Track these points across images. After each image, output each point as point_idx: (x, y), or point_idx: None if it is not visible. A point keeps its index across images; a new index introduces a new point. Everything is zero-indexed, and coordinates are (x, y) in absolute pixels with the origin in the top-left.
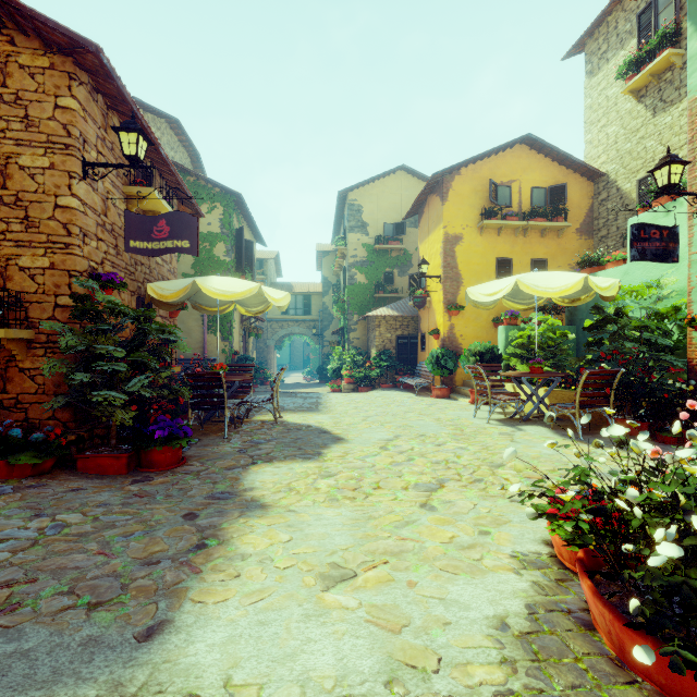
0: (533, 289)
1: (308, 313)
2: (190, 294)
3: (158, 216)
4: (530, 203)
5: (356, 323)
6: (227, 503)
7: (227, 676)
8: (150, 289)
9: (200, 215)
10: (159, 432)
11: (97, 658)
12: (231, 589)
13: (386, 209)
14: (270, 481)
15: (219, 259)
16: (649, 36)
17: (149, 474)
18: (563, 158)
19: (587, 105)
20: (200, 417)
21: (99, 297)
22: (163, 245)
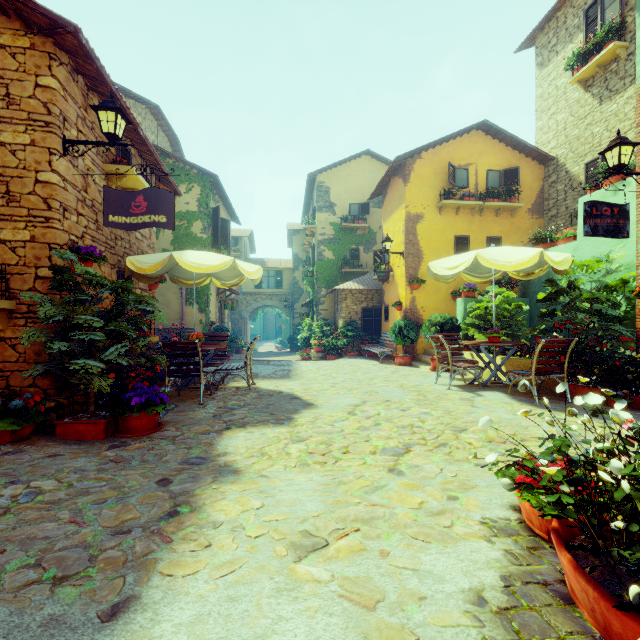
0: (491, 262)
1: (280, 286)
2: (168, 268)
3: (136, 192)
4: (486, 184)
5: (324, 296)
6: (200, 469)
7: None
8: (129, 262)
9: (178, 193)
10: (136, 399)
11: None
12: (201, 561)
13: (352, 191)
14: (243, 446)
15: (196, 236)
16: (596, 30)
17: (126, 439)
18: (516, 143)
19: (538, 94)
20: (177, 384)
21: (77, 269)
22: (141, 220)
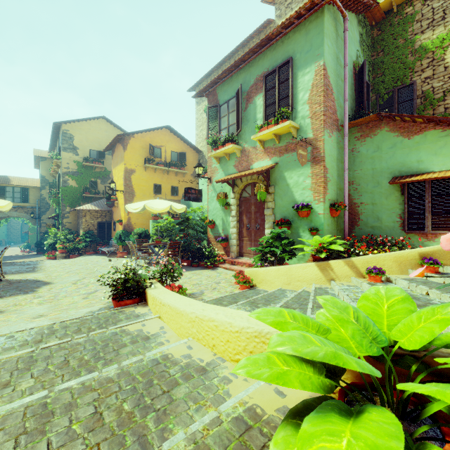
0: (151, 209)
1: (26, 201)
2: None
3: None
4: (171, 158)
5: (69, 213)
6: None
7: None
8: None
9: None
10: None
11: None
12: None
13: (91, 141)
14: (3, 304)
15: None
16: None
17: None
18: (185, 140)
19: (196, 117)
20: None
21: None
22: None
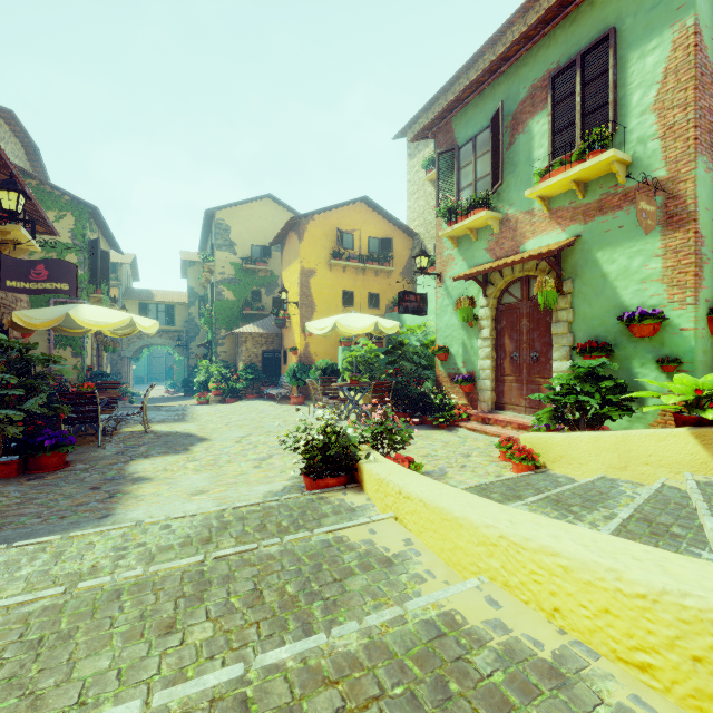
0: (345, 328)
1: (172, 323)
2: None
3: (36, 261)
4: (368, 249)
5: (224, 338)
6: (120, 481)
7: (150, 516)
8: (16, 317)
9: (56, 234)
10: (48, 441)
11: (82, 524)
12: (141, 503)
13: (253, 232)
14: (150, 468)
15: None
16: None
17: (40, 474)
18: (391, 218)
19: (408, 179)
20: (71, 431)
21: None
22: (42, 286)
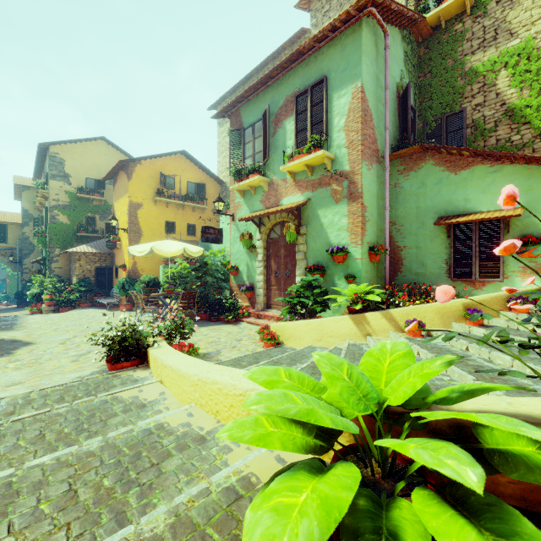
0: (160, 251)
1: (4, 241)
2: None
3: None
4: (187, 190)
5: (58, 256)
6: None
7: None
8: None
9: None
10: None
11: None
12: None
13: (88, 167)
14: None
15: None
16: None
17: None
18: (204, 168)
19: (218, 141)
20: None
21: None
22: None
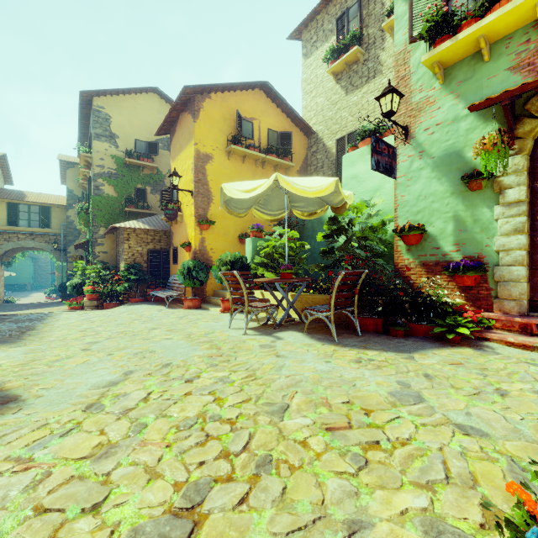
0: (292, 185)
1: (47, 226)
2: None
3: None
4: (267, 141)
5: (103, 237)
6: None
7: None
8: None
9: None
10: None
11: None
12: None
13: (138, 126)
14: None
15: None
16: (344, 36)
17: None
18: (290, 112)
19: (303, 79)
20: None
21: None
22: None
